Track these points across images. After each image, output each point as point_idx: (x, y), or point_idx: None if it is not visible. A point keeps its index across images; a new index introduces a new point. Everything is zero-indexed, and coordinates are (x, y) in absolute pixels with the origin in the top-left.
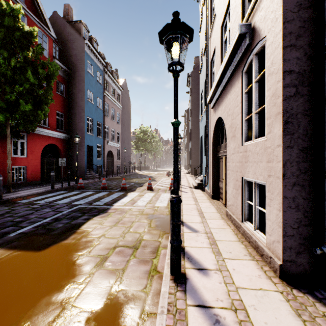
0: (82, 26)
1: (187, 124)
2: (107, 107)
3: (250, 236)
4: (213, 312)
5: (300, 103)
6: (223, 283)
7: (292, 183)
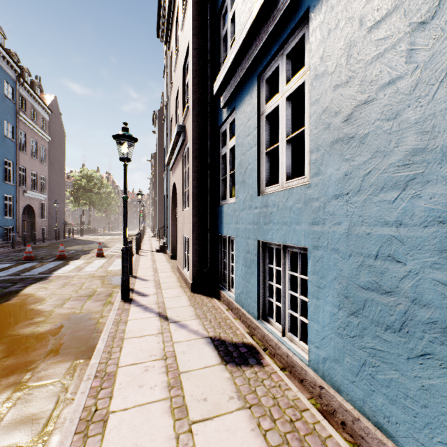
0: None
1: (154, 172)
2: (24, 138)
3: (184, 276)
4: (145, 306)
5: (201, 191)
6: (156, 297)
7: (197, 235)
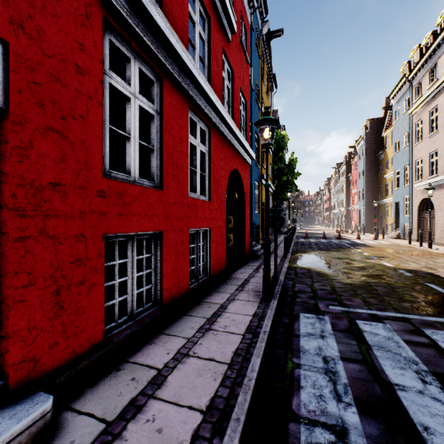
0: (276, 113)
1: (345, 178)
2: None
3: None
4: None
5: None
6: None
7: None
